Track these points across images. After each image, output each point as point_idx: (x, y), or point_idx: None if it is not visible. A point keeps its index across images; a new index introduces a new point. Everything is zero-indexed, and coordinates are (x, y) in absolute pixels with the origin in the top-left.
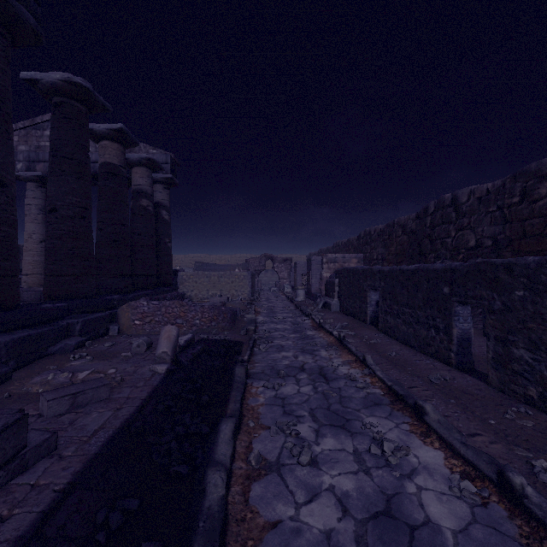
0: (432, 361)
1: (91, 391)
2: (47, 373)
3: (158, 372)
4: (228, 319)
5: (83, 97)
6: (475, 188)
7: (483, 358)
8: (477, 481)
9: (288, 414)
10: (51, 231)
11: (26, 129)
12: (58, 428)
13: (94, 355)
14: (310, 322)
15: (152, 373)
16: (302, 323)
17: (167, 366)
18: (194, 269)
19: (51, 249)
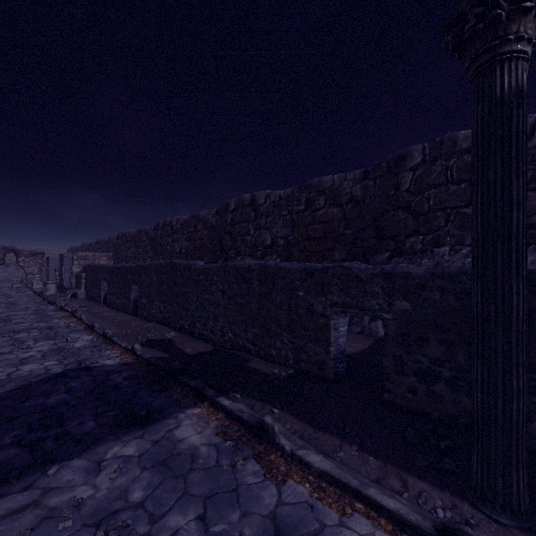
0: (123, 314)
1: None
2: None
3: None
4: None
5: None
6: (179, 218)
7: None
8: (100, 338)
9: (19, 341)
10: None
11: None
12: None
13: None
14: (54, 308)
15: None
16: (46, 309)
17: None
18: None
19: None
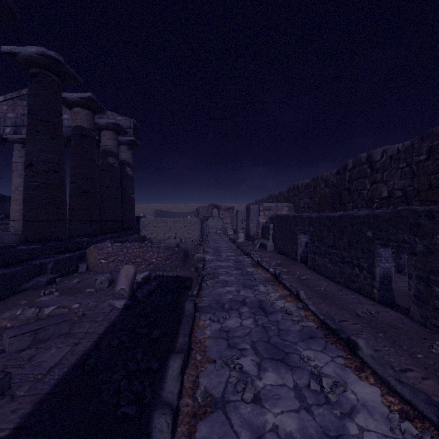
0: (357, 296)
1: (51, 327)
2: (17, 308)
3: (116, 307)
4: (180, 258)
5: (56, 69)
6: (387, 148)
7: (400, 293)
8: (416, 422)
9: (232, 347)
10: (28, 183)
11: (14, 99)
12: (16, 365)
13: (62, 291)
14: (250, 260)
15: (111, 307)
16: (243, 261)
17: (124, 301)
18: (154, 216)
19: (28, 199)
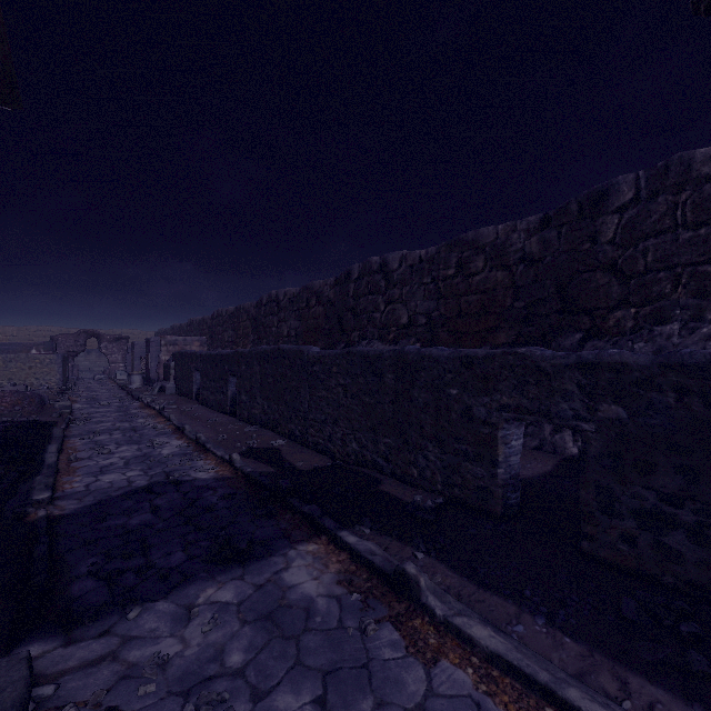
0: (219, 414)
1: None
2: None
3: None
4: (36, 403)
5: None
6: (288, 291)
7: None
8: (191, 443)
9: (99, 445)
10: None
11: None
12: None
13: None
14: (139, 404)
15: None
16: (130, 406)
17: None
18: None
19: None
